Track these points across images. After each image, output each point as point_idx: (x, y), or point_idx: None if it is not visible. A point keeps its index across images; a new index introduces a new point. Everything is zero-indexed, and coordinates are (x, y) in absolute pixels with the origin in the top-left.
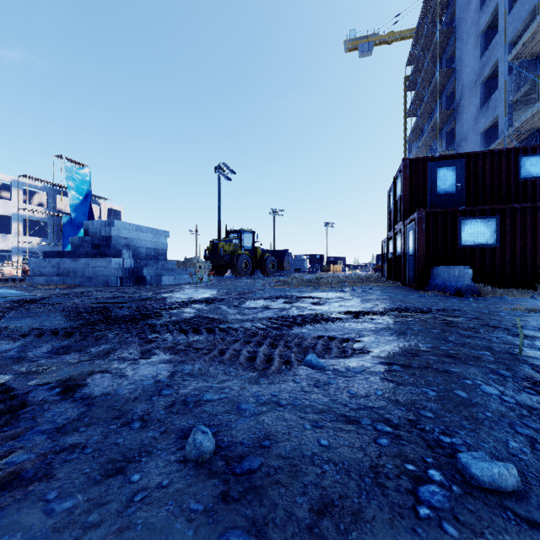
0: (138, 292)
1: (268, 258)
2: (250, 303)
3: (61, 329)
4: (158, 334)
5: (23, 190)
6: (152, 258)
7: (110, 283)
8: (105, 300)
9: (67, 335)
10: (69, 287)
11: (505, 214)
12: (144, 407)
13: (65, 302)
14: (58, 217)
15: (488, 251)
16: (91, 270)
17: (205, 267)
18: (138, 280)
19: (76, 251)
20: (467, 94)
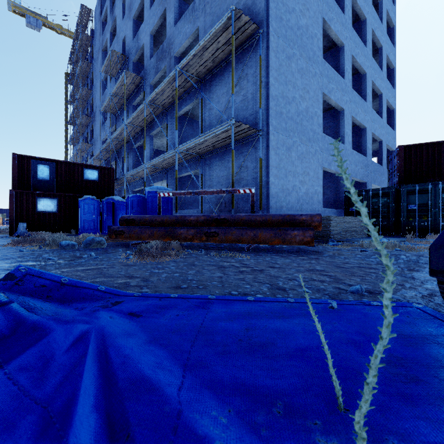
0: None
1: None
2: None
3: None
4: None
5: None
6: None
7: None
8: None
9: None
10: None
11: (62, 198)
12: None
13: None
14: None
15: (53, 215)
16: None
17: None
18: None
19: None
20: (98, 113)
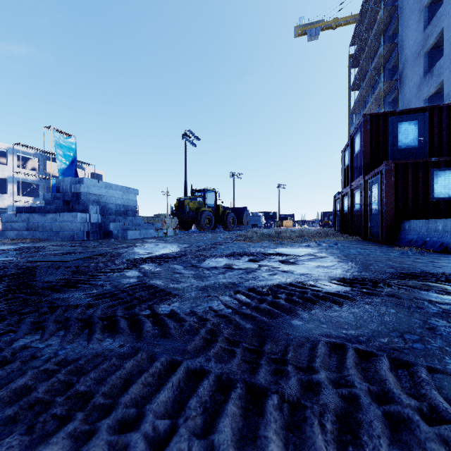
0: (100, 246)
1: (229, 214)
2: (210, 261)
3: None
4: (40, 334)
5: (18, 156)
6: (121, 214)
7: (77, 237)
8: (48, 258)
9: None
10: (35, 241)
11: None
12: None
13: (0, 260)
14: (48, 179)
15: None
16: (58, 224)
17: (172, 222)
18: (105, 234)
19: (46, 207)
20: (410, 65)
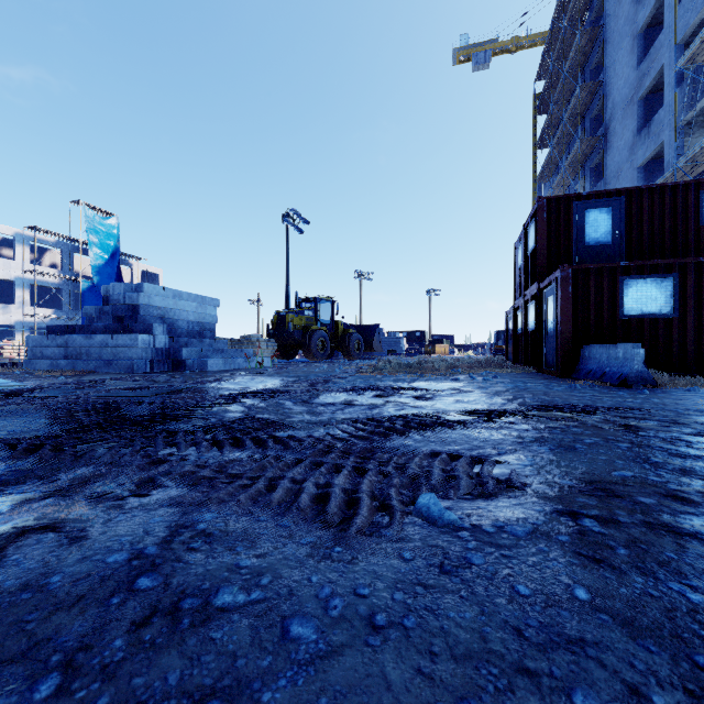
0: (173, 381)
1: (353, 336)
2: (325, 397)
3: (29, 439)
4: (176, 448)
5: (30, 246)
6: (195, 335)
7: (137, 368)
8: (119, 393)
9: (30, 450)
10: (80, 374)
11: (687, 272)
12: (86, 627)
13: (61, 395)
14: (76, 282)
15: (662, 324)
16: (110, 351)
17: (268, 347)
18: (176, 365)
19: (91, 326)
20: (620, 116)
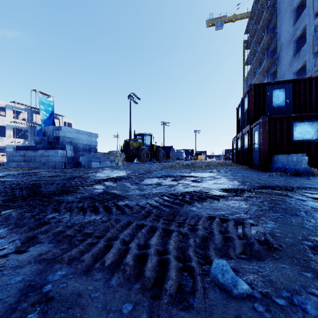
0: (74, 172)
1: (160, 151)
2: (147, 180)
3: None
4: (58, 213)
5: (13, 110)
6: (87, 151)
7: (57, 166)
8: (44, 178)
9: None
10: (30, 169)
11: None
12: None
13: (14, 180)
14: (34, 127)
15: (313, 144)
16: (45, 158)
17: (121, 156)
18: (76, 164)
19: (36, 146)
20: (285, 49)
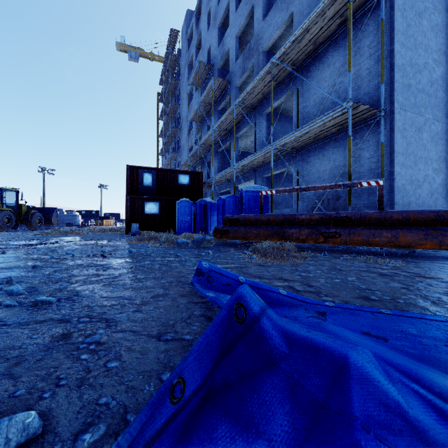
0: None
1: (35, 214)
2: (14, 243)
3: None
4: None
5: None
6: None
7: None
8: None
9: None
10: None
11: (163, 201)
12: None
13: None
14: None
15: (156, 216)
16: None
17: None
18: None
19: None
20: (184, 123)
